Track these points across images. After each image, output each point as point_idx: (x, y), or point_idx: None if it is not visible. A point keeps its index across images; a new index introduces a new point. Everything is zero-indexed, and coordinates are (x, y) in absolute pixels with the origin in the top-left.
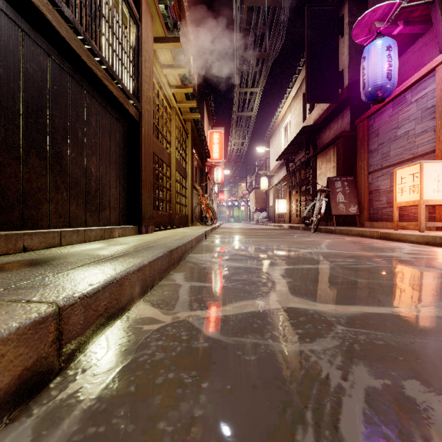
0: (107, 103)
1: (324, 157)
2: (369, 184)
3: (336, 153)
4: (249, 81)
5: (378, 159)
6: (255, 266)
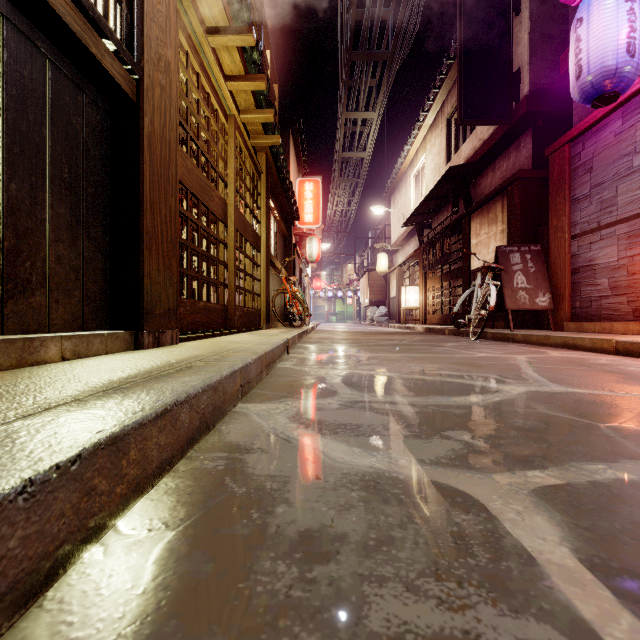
0: (36, 32)
1: (485, 217)
2: (572, 256)
3: (508, 208)
4: (361, 102)
5: (592, 211)
6: (433, 476)
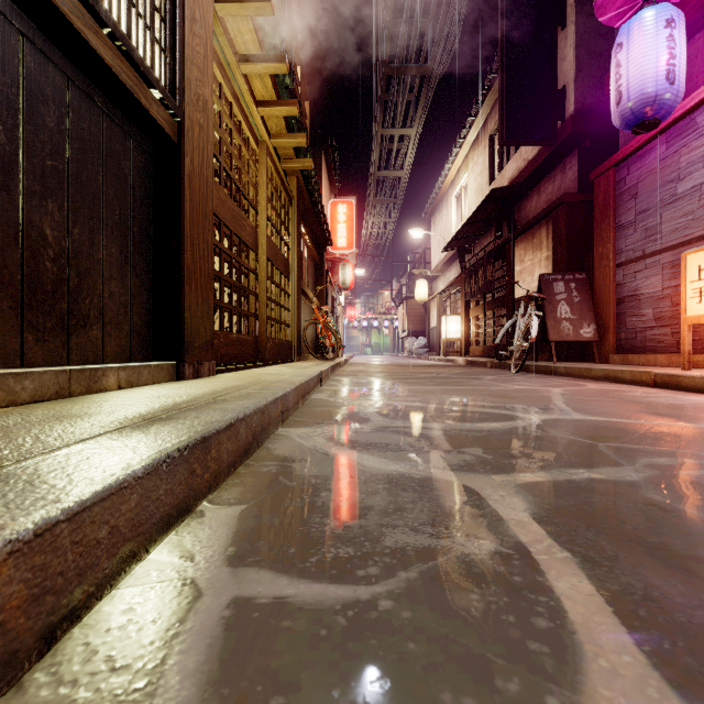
0: (94, 88)
1: (530, 242)
2: (617, 285)
3: (553, 233)
4: (398, 117)
5: (637, 239)
6: (444, 476)
